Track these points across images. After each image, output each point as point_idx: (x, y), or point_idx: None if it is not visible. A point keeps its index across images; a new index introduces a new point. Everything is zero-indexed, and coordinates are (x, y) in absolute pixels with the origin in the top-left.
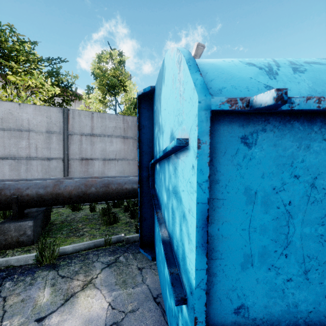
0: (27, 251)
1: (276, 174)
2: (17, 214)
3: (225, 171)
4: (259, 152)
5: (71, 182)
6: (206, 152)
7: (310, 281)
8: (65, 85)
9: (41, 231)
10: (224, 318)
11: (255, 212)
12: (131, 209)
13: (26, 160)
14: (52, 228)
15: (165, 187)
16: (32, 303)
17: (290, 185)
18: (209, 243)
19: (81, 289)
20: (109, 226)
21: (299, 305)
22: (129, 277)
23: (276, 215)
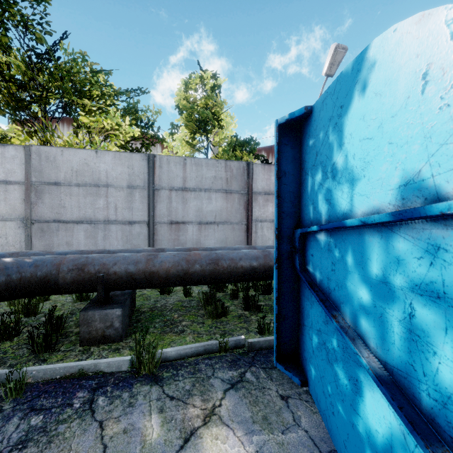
0: (116, 351)
1: None
2: (103, 299)
3: None
4: None
5: (168, 255)
6: None
7: None
8: (145, 125)
9: (128, 322)
10: None
11: None
12: (245, 296)
13: (103, 224)
14: (141, 318)
15: (366, 277)
16: (138, 437)
17: None
18: None
19: (202, 422)
20: (216, 321)
21: None
22: (270, 411)
23: None
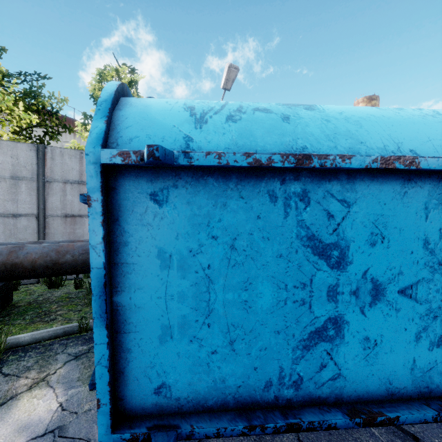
0: None
1: (192, 235)
2: None
3: (134, 232)
4: (171, 210)
5: (36, 247)
6: (98, 210)
7: (237, 352)
8: (48, 112)
9: None
10: (143, 400)
11: (172, 278)
12: None
13: None
14: (12, 312)
15: None
16: None
17: (208, 247)
18: (120, 314)
19: (27, 388)
20: None
21: (226, 380)
22: None
23: (195, 280)
